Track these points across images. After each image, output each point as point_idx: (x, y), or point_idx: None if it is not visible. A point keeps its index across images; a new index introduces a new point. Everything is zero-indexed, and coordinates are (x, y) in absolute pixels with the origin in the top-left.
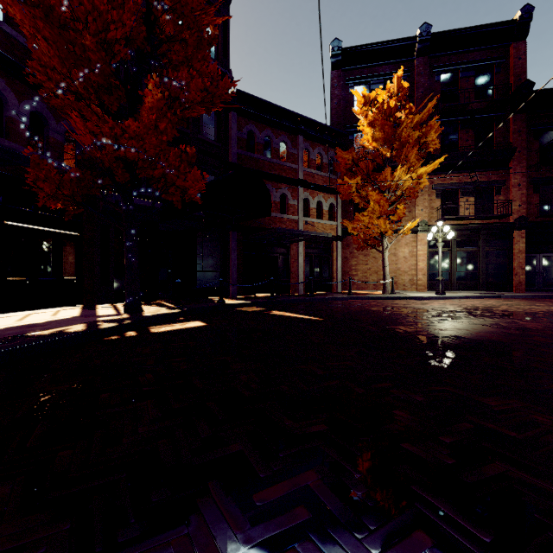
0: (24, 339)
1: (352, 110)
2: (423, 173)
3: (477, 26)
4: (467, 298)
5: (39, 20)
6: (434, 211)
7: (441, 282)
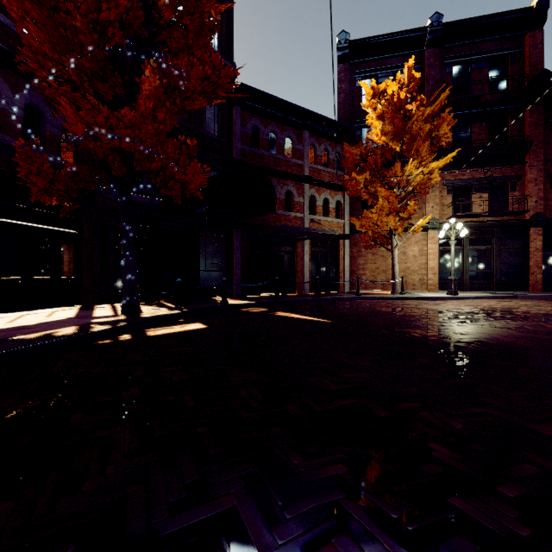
0: (6, 343)
1: (359, 104)
2: (435, 168)
3: (491, 14)
4: (482, 298)
5: (27, 0)
6: (445, 208)
7: (454, 281)
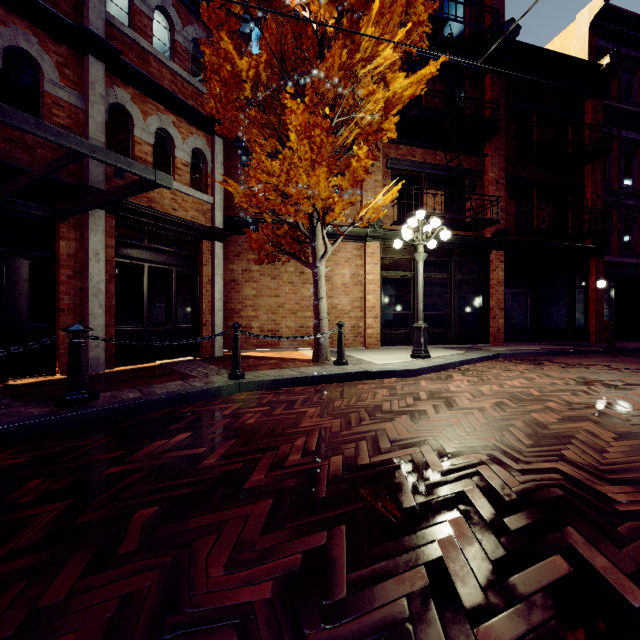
0: None
1: None
2: (396, 99)
3: None
4: (468, 363)
5: None
6: (389, 206)
7: (424, 331)
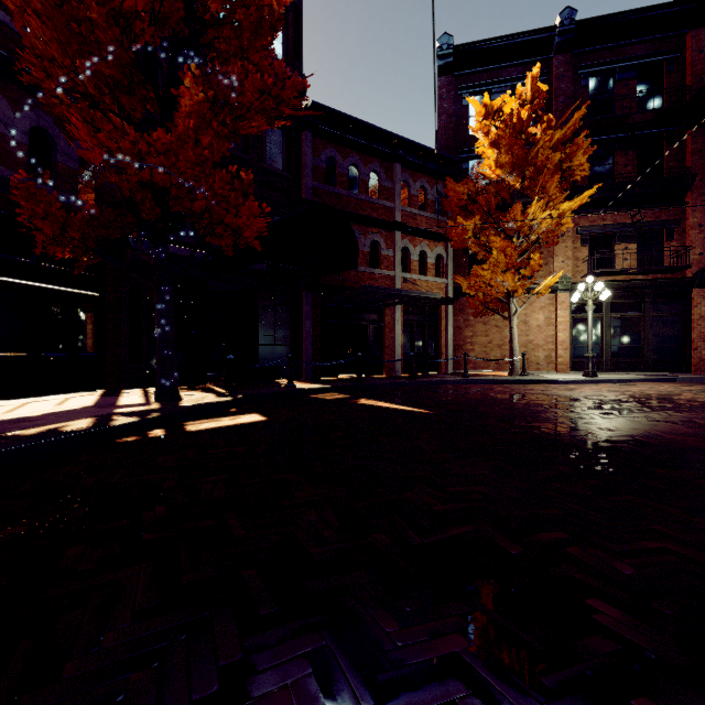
0: None
1: (466, 129)
2: (567, 210)
3: (640, 8)
4: (629, 382)
5: None
6: (579, 263)
7: (592, 359)
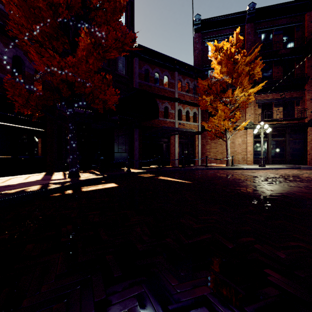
0: None
1: (207, 56)
2: (251, 92)
3: (284, 3)
4: (279, 169)
5: None
6: (257, 116)
7: (263, 159)
